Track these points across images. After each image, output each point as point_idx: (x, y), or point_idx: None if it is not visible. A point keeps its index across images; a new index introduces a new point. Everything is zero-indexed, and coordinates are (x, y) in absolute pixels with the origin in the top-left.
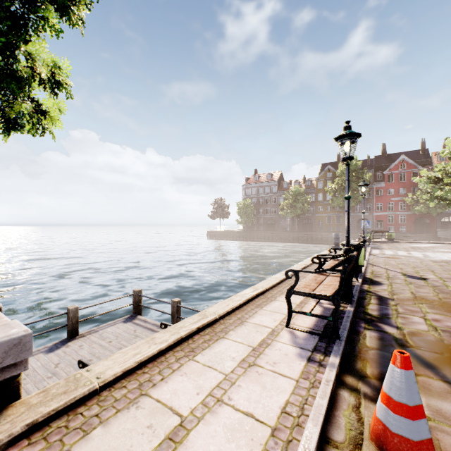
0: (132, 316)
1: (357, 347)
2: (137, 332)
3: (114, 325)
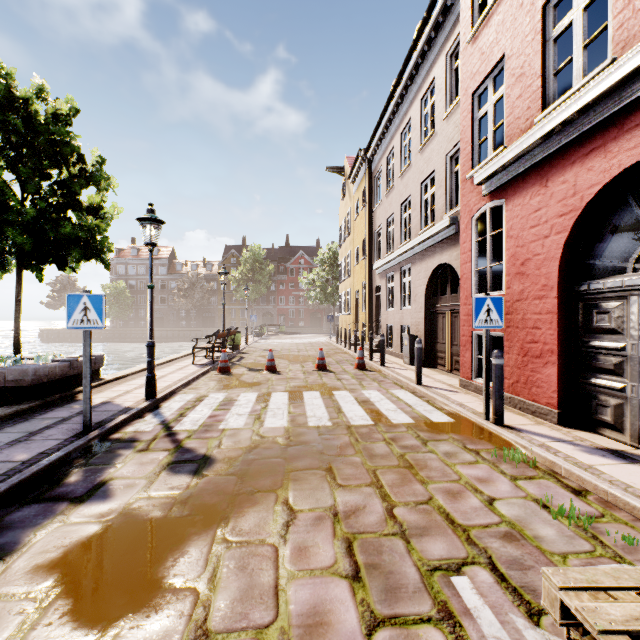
0: None
1: None
2: None
3: None
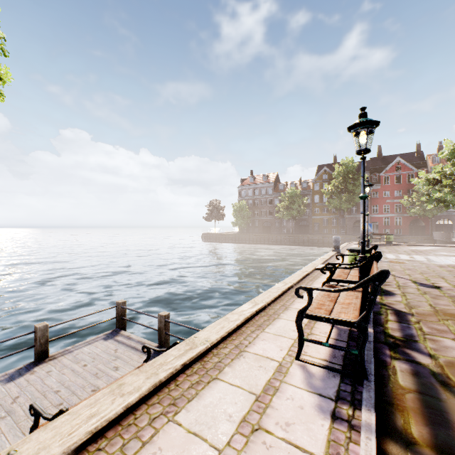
0: (115, 332)
1: (389, 388)
2: (118, 352)
3: (92, 343)
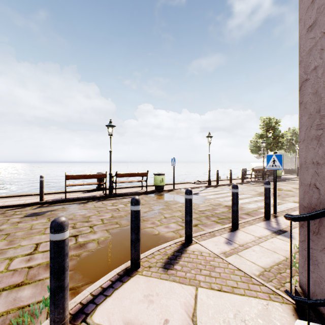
0: None
1: None
2: None
3: None
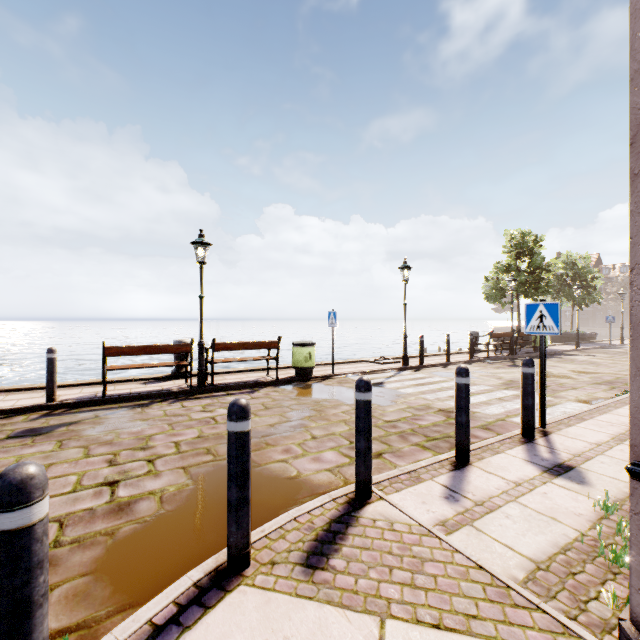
0: None
1: None
2: None
3: None
